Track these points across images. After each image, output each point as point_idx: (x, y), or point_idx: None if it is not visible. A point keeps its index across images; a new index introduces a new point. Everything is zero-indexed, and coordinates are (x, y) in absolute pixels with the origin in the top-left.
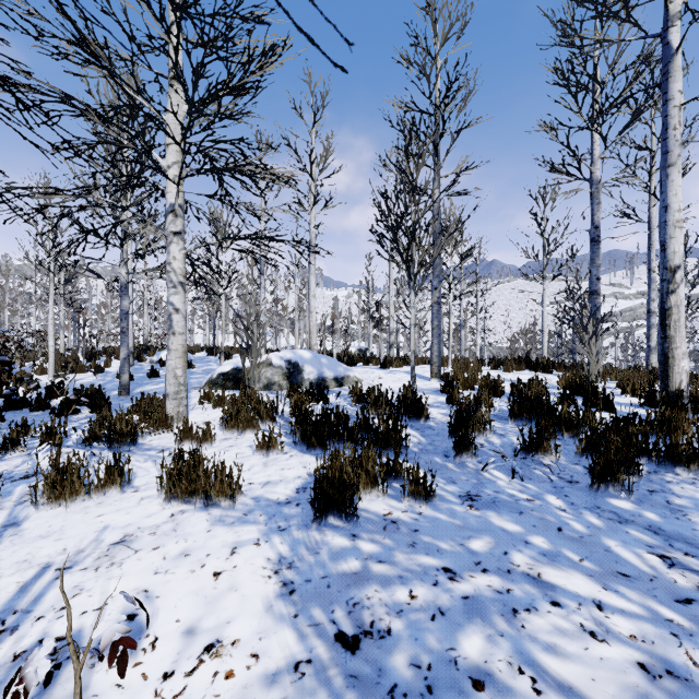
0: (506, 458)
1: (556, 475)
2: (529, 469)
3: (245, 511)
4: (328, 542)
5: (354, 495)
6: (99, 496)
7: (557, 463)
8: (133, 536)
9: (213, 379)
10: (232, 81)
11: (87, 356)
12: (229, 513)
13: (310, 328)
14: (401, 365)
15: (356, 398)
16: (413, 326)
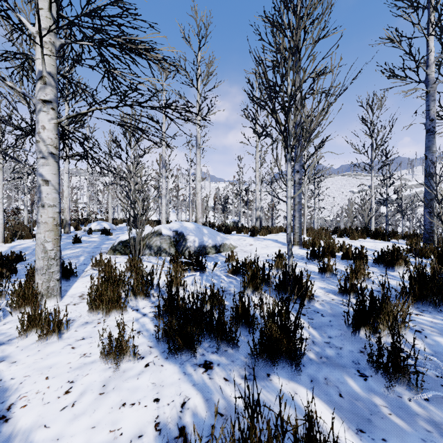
0: None
1: None
2: None
3: None
4: None
5: None
6: None
7: None
8: None
9: (114, 246)
10: None
11: None
12: None
13: (196, 205)
14: (265, 233)
15: (232, 269)
16: (289, 198)
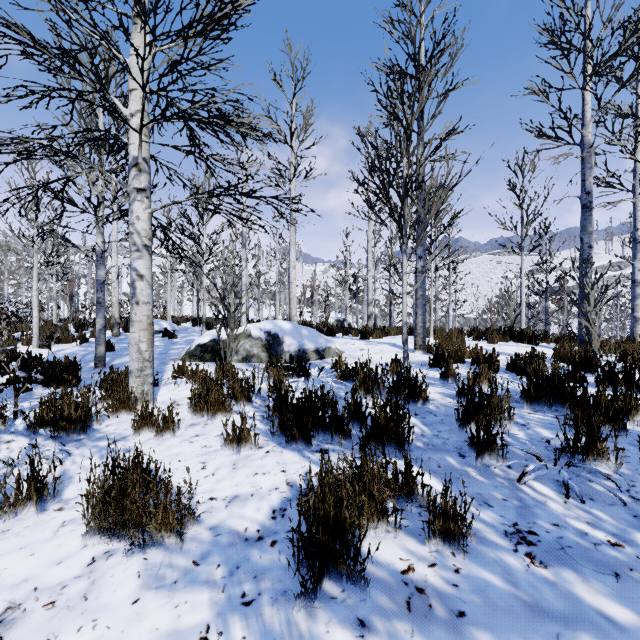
0: (543, 461)
1: (626, 493)
2: (581, 480)
3: (196, 556)
4: (320, 639)
5: (359, 548)
6: (7, 519)
7: (618, 472)
8: (19, 610)
9: (191, 351)
10: (201, 16)
11: (76, 327)
12: (174, 560)
13: (290, 299)
14: (381, 336)
15: (341, 374)
16: (405, 294)
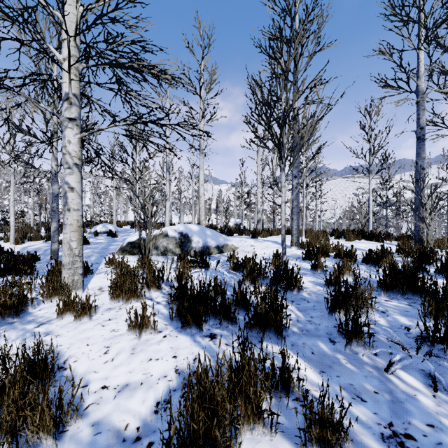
0: (405, 349)
1: None
2: (444, 370)
3: None
4: None
5: None
6: None
7: None
8: None
9: (123, 247)
10: None
11: (46, 228)
12: None
13: (200, 208)
14: (266, 235)
15: (233, 266)
16: (284, 203)
